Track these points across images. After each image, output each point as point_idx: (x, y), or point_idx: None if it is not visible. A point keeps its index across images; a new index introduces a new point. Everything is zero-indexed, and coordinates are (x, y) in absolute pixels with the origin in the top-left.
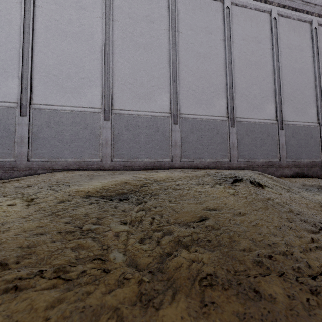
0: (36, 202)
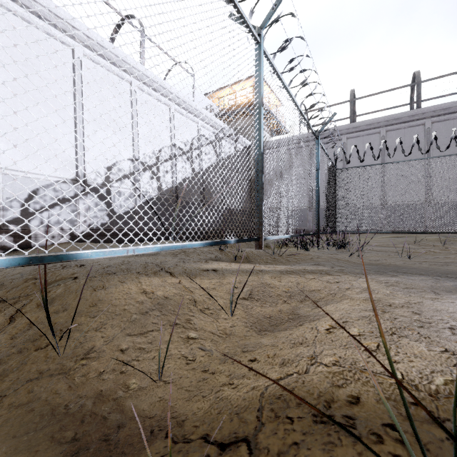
0: (375, 238)
